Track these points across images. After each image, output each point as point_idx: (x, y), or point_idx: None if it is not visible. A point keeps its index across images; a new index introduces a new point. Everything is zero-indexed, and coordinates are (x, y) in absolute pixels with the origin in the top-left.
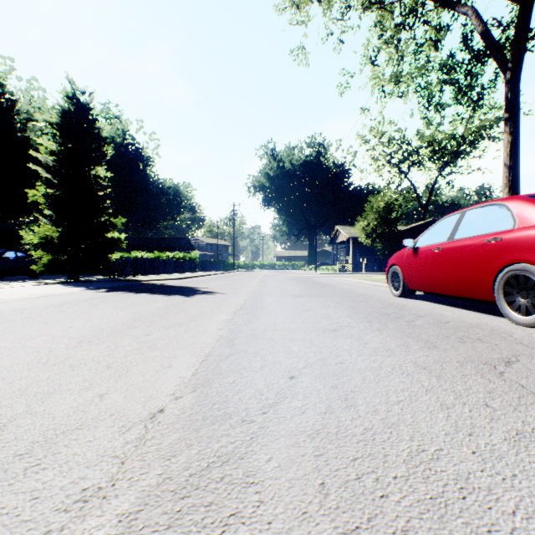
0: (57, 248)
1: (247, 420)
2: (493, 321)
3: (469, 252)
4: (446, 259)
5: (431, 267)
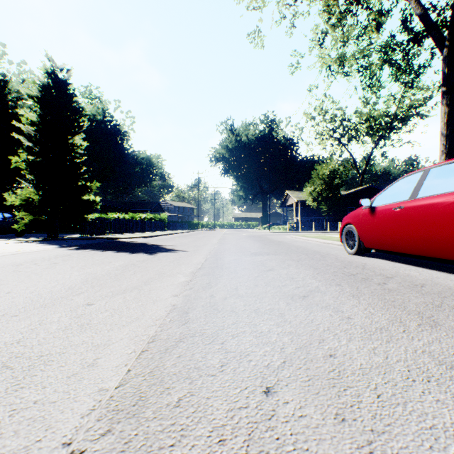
0: (37, 209)
1: None
2: None
3: (438, 210)
4: (409, 218)
5: (391, 225)
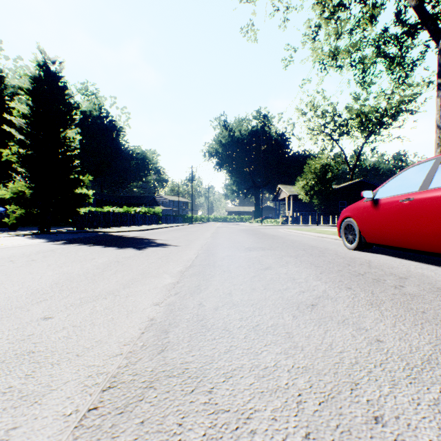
0: (28, 203)
1: None
2: None
3: None
4: (420, 210)
5: (398, 219)
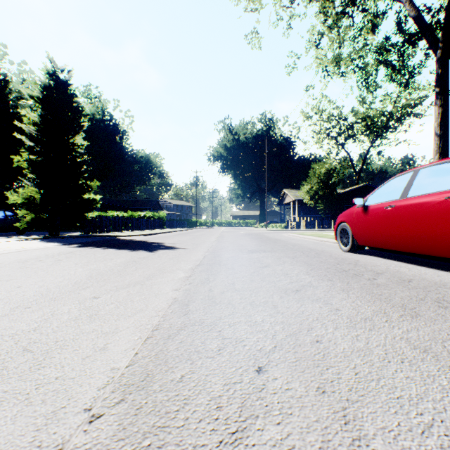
0: (38, 208)
1: None
2: None
3: (426, 209)
4: (400, 216)
5: (383, 224)
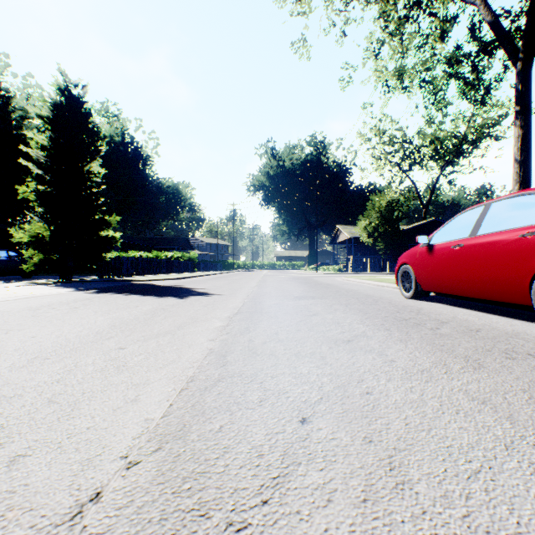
0: (48, 247)
1: (234, 521)
2: (531, 328)
3: (498, 249)
4: (469, 257)
5: (450, 266)
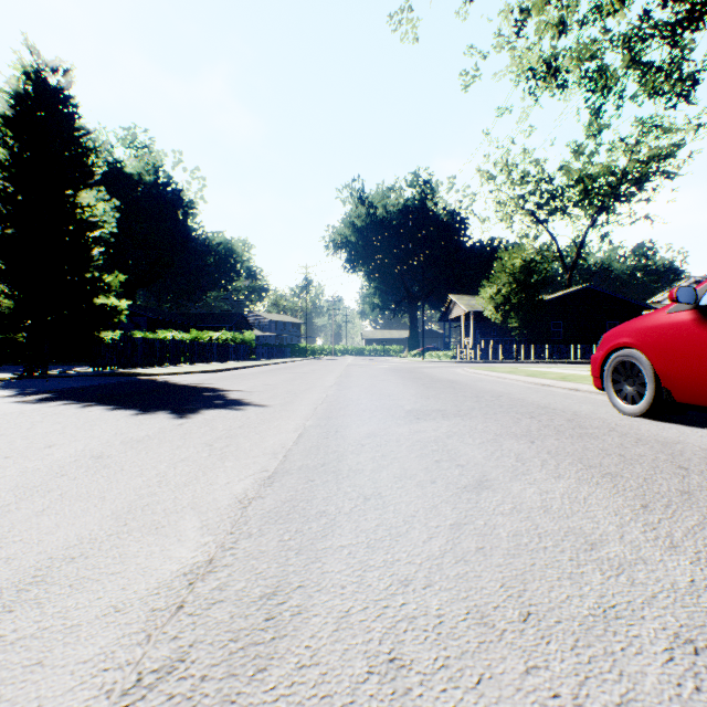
0: (6, 322)
1: None
2: None
3: None
4: None
5: None
